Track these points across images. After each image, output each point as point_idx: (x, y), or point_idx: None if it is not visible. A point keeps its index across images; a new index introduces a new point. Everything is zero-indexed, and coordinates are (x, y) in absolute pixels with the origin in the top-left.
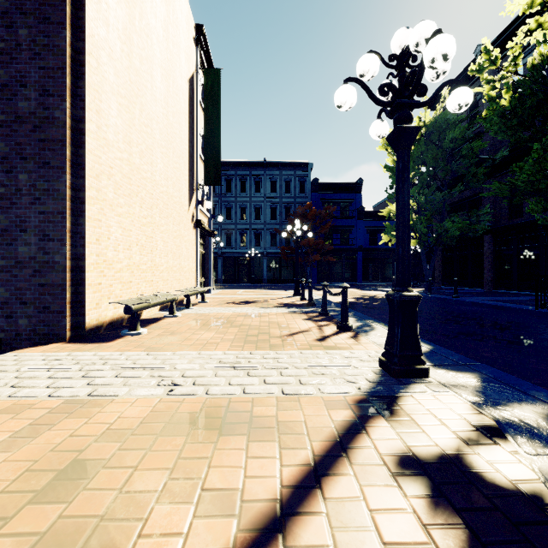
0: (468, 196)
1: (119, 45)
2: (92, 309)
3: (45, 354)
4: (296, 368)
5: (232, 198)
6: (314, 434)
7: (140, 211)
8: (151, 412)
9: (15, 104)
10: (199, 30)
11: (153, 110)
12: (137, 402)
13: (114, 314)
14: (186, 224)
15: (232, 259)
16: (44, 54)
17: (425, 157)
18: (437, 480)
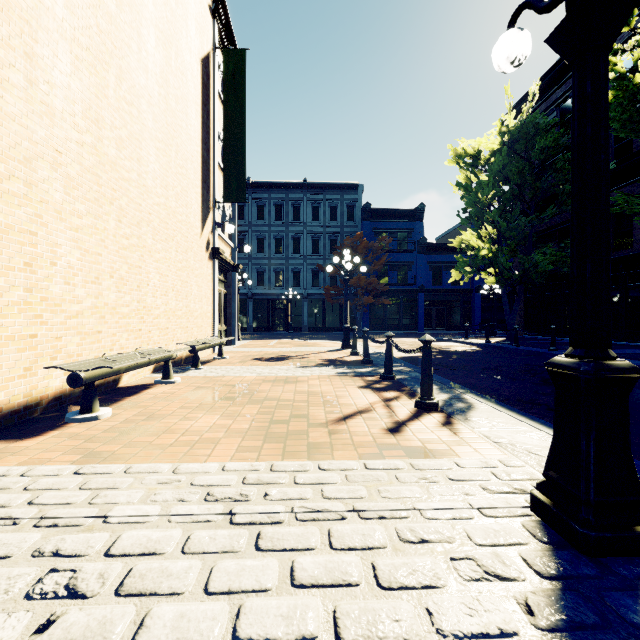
0: (559, 223)
1: None
2: (16, 378)
3: None
4: (362, 518)
5: (265, 227)
6: None
7: (118, 228)
8: None
9: None
10: None
11: (142, 83)
12: None
13: (64, 383)
14: (197, 253)
15: (265, 301)
16: None
17: (508, 171)
18: None
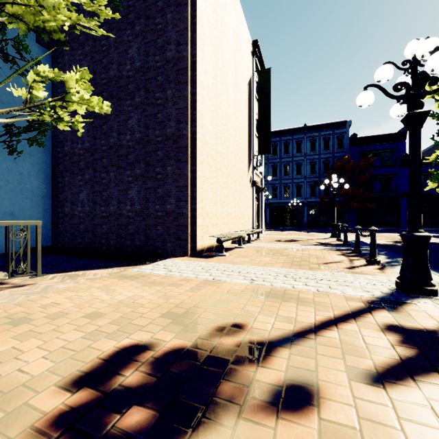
0: None
1: (211, 81)
2: (200, 239)
3: (183, 261)
4: (328, 281)
5: (277, 159)
6: (336, 309)
7: (221, 180)
8: (244, 289)
9: (166, 131)
10: (255, 44)
11: (228, 113)
12: (236, 284)
13: (209, 243)
14: (246, 185)
15: (277, 207)
16: (178, 101)
17: None
18: (411, 336)
